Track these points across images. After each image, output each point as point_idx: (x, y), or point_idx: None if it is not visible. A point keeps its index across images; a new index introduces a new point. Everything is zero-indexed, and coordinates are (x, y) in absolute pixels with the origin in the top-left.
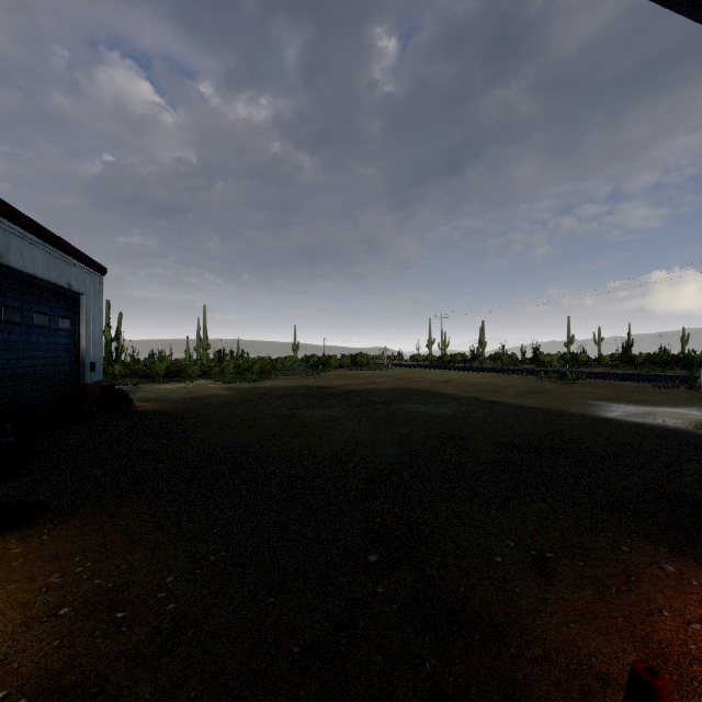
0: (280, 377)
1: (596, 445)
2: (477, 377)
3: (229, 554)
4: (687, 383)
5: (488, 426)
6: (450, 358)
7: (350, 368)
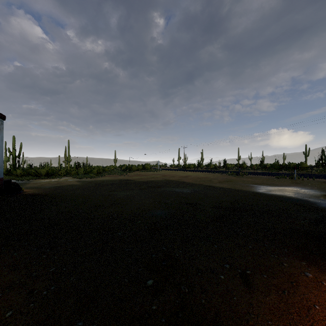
0: (107, 175)
1: (258, 206)
2: (200, 174)
3: (57, 288)
4: (289, 176)
5: (208, 197)
6: (188, 166)
7: (142, 170)
